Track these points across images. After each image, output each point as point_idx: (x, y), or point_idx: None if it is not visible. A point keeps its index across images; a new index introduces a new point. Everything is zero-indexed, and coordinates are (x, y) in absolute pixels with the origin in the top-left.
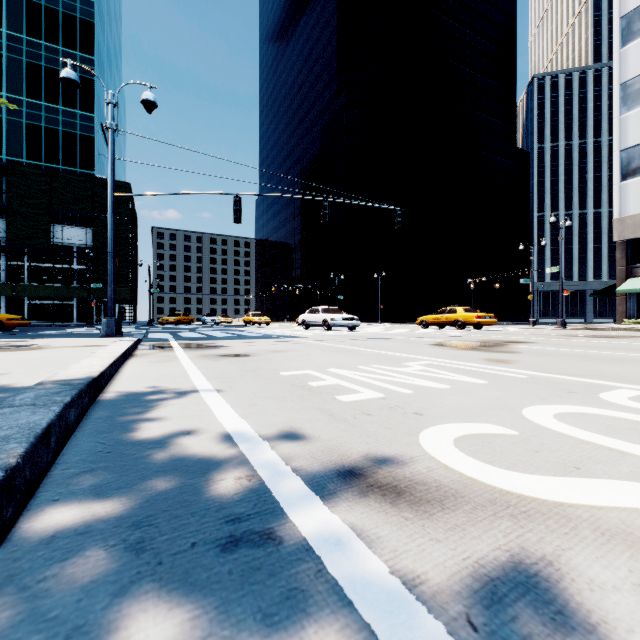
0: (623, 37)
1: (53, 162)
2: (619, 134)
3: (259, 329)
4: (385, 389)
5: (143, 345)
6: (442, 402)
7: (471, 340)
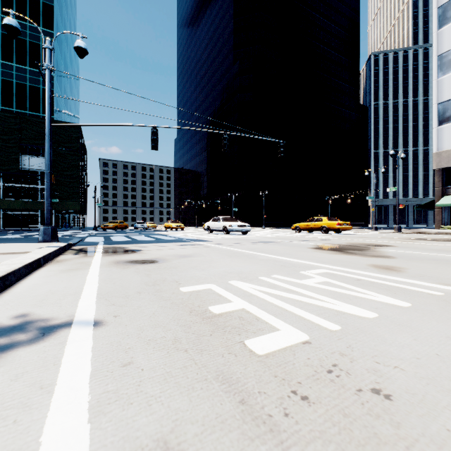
0: (440, 21)
1: (22, 108)
2: (437, 92)
3: (175, 233)
4: (301, 319)
5: (72, 249)
6: (392, 352)
7: (341, 243)
